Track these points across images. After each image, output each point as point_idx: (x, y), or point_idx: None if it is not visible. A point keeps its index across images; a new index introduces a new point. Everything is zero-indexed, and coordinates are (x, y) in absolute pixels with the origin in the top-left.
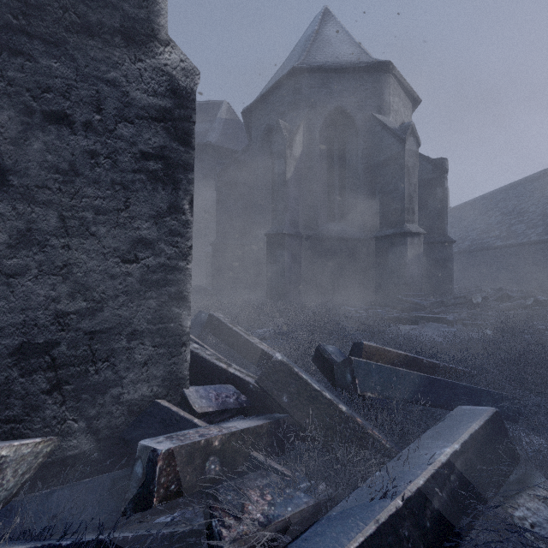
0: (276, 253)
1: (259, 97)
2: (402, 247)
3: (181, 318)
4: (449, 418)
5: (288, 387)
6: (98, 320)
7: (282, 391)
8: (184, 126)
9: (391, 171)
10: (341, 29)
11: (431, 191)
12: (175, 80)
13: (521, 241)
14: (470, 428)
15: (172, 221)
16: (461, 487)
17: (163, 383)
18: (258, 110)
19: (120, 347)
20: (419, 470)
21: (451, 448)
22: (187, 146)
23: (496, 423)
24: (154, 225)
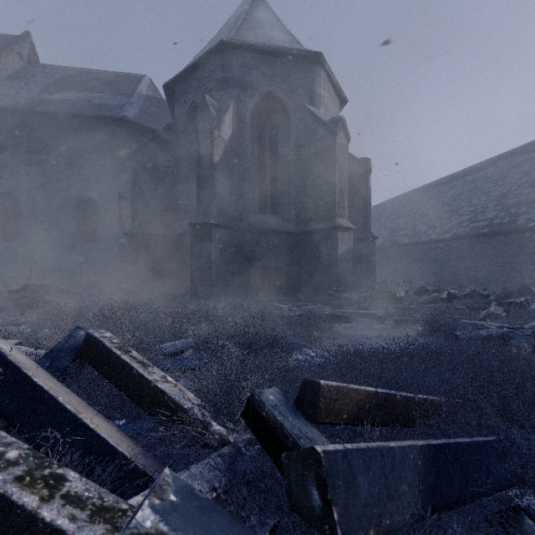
0: (201, 246)
1: (183, 70)
2: (333, 242)
3: None
4: None
5: None
6: None
7: None
8: None
9: (323, 164)
10: (272, 14)
11: (356, 189)
12: None
13: (424, 240)
14: None
15: None
16: None
17: None
18: (182, 84)
19: None
20: None
21: None
22: None
23: None
24: None
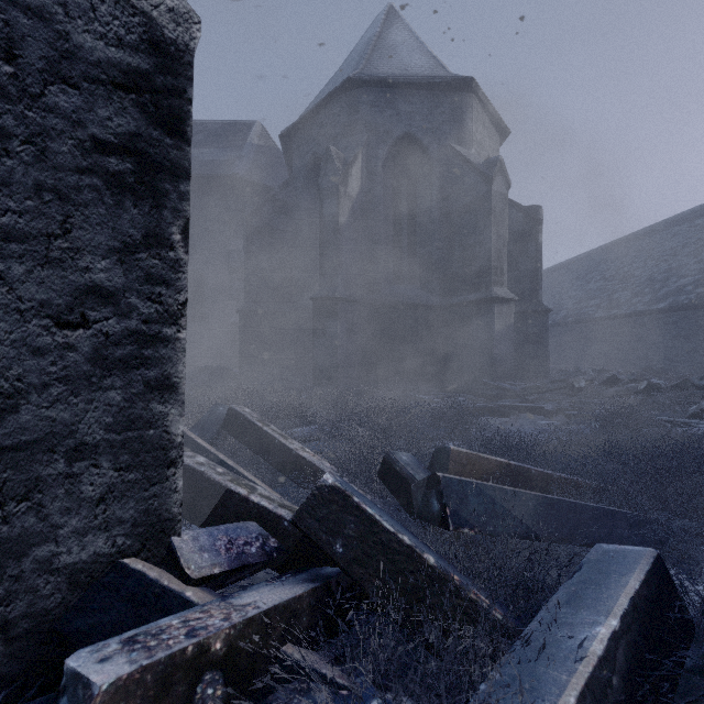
0: (325, 324)
1: (302, 115)
2: (488, 317)
3: (168, 420)
4: (588, 566)
5: (343, 528)
6: (9, 428)
7: (335, 535)
8: (173, 104)
9: (475, 219)
10: (410, 34)
11: (522, 247)
12: (157, 25)
13: (625, 312)
14: (627, 587)
15: (151, 259)
16: (628, 696)
17: (134, 530)
18: (301, 133)
19: (52, 473)
20: (565, 674)
21: (607, 626)
22: (177, 138)
23: (659, 574)
24: (118, 265)
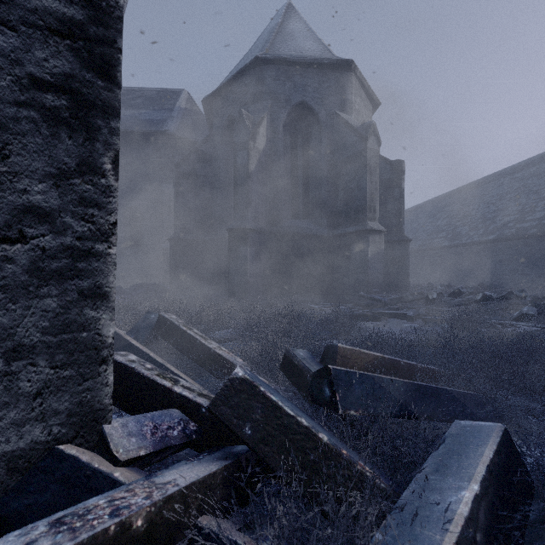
0: (238, 249)
1: (220, 85)
2: (364, 245)
3: (100, 324)
4: (450, 439)
5: (251, 413)
6: None
7: (244, 420)
8: (104, 51)
9: (354, 169)
10: (304, 25)
11: (389, 191)
12: None
13: (465, 242)
14: (483, 456)
15: (84, 185)
16: None
17: (69, 419)
18: (219, 99)
19: None
20: (438, 534)
21: (470, 490)
22: (108, 81)
23: (507, 444)
24: (54, 188)
